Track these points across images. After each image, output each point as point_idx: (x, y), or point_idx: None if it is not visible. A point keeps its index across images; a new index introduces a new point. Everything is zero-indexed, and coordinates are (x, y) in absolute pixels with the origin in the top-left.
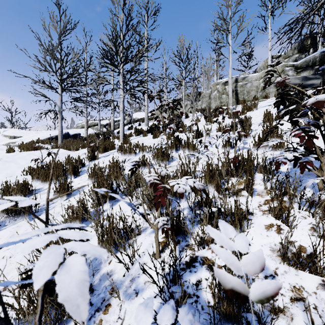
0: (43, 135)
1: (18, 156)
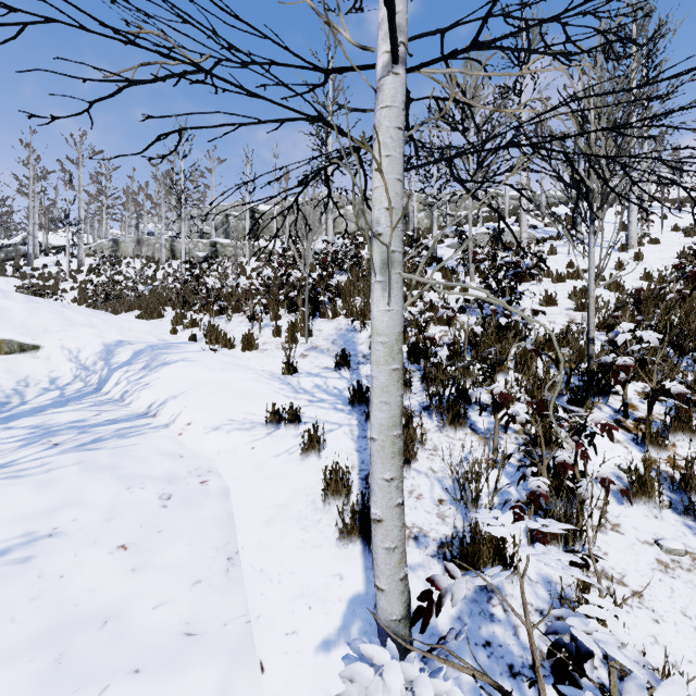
0: None
1: None
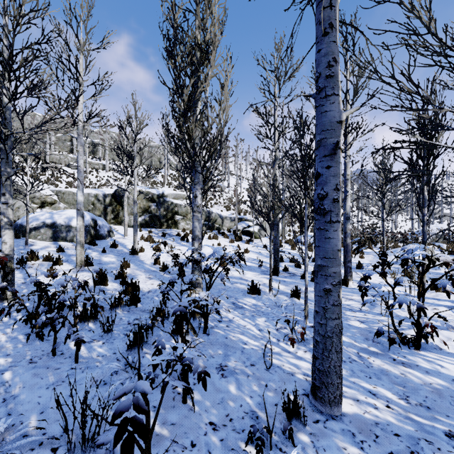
0: None
1: None
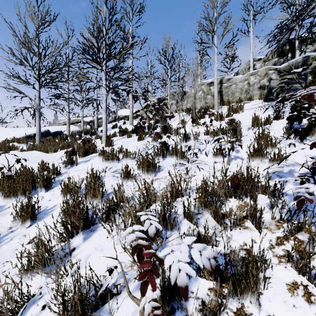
0: (20, 133)
1: None
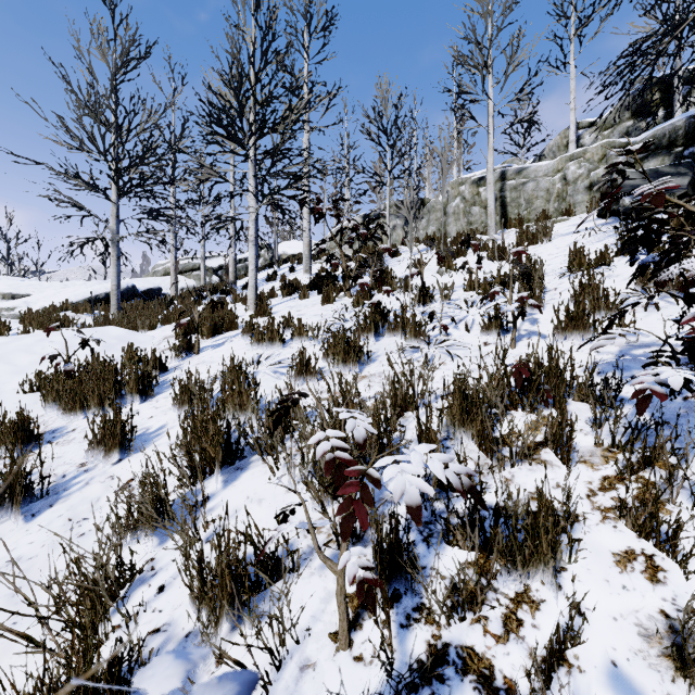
0: (78, 292)
1: (14, 345)
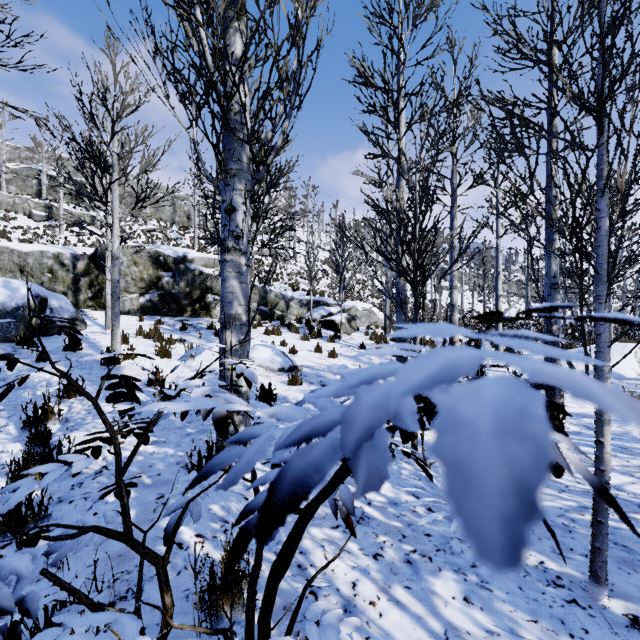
0: None
1: None
